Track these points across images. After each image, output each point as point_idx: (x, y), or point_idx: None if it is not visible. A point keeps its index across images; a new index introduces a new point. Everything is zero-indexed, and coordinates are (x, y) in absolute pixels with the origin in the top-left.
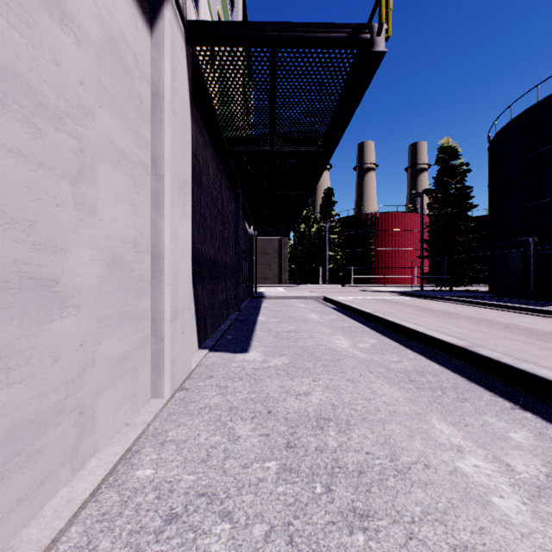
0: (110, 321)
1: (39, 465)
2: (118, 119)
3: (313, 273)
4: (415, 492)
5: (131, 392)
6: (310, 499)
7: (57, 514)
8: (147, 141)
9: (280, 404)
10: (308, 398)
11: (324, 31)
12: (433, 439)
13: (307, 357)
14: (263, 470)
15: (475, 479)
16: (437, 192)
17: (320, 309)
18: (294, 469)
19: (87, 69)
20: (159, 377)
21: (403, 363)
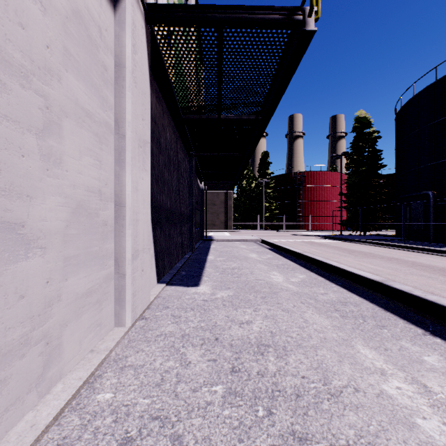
0: (76, 260)
1: (3, 394)
2: (83, 83)
3: (252, 221)
4: (348, 415)
5: (96, 322)
6: (253, 423)
7: (20, 439)
8: (111, 104)
9: (226, 332)
10: (250, 327)
11: (263, 13)
12: (359, 363)
13: (248, 290)
14: (211, 394)
15: (399, 401)
16: (354, 155)
17: (258, 249)
18: (238, 393)
19: (53, 35)
20: (122, 308)
21: (328, 295)
